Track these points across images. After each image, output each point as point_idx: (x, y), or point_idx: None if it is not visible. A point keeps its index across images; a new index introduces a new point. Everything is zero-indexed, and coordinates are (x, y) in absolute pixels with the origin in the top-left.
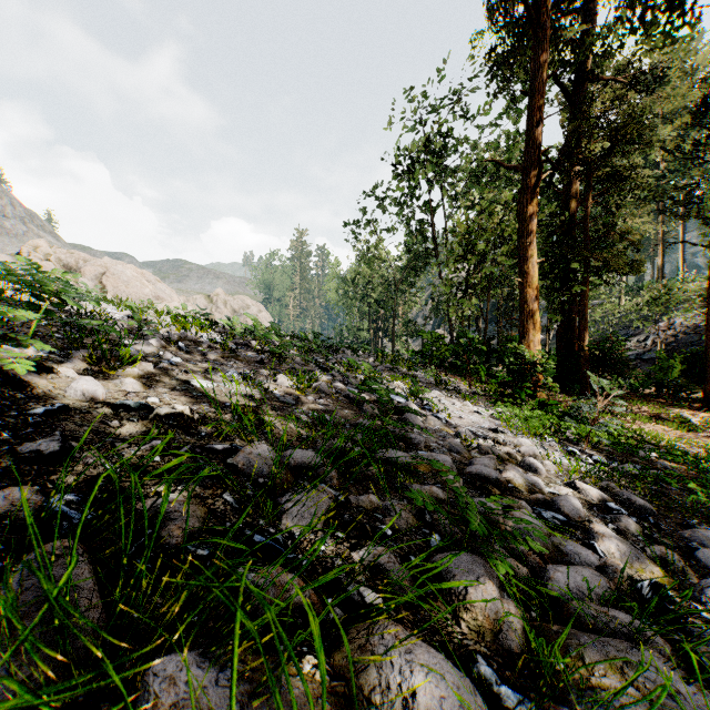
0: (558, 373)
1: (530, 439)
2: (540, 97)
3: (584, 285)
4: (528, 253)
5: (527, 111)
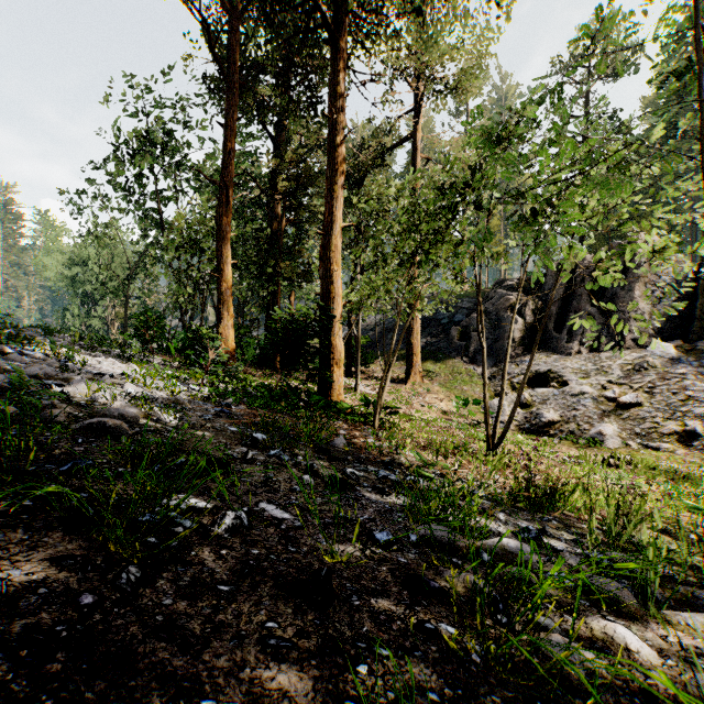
0: (266, 355)
1: (156, 381)
2: (233, 132)
3: (276, 286)
4: (224, 254)
5: (224, 140)
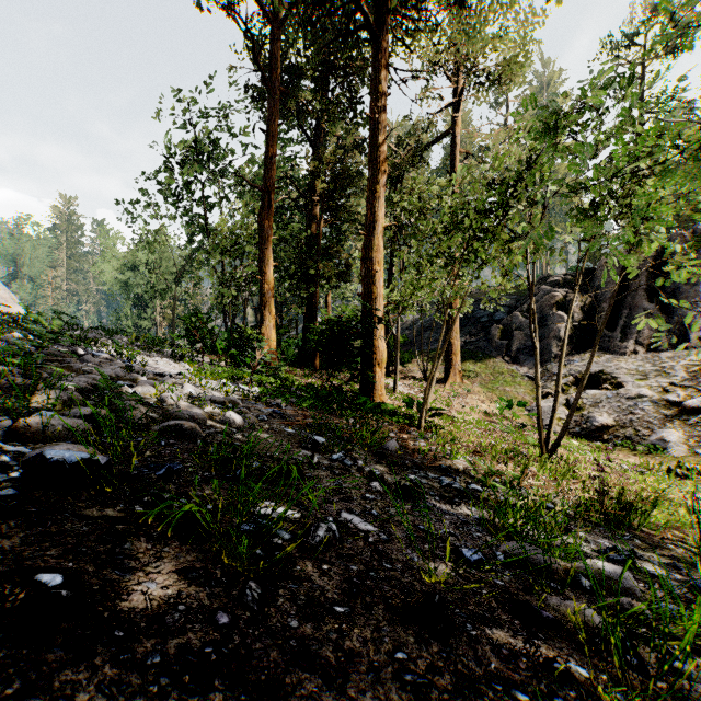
0: (304, 354)
1: (209, 380)
2: (275, 138)
3: (315, 287)
4: (266, 257)
5: (266, 146)
